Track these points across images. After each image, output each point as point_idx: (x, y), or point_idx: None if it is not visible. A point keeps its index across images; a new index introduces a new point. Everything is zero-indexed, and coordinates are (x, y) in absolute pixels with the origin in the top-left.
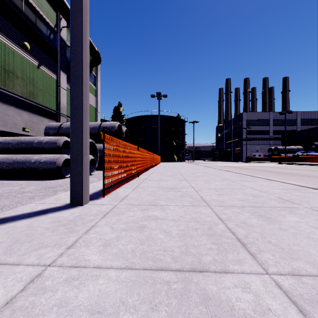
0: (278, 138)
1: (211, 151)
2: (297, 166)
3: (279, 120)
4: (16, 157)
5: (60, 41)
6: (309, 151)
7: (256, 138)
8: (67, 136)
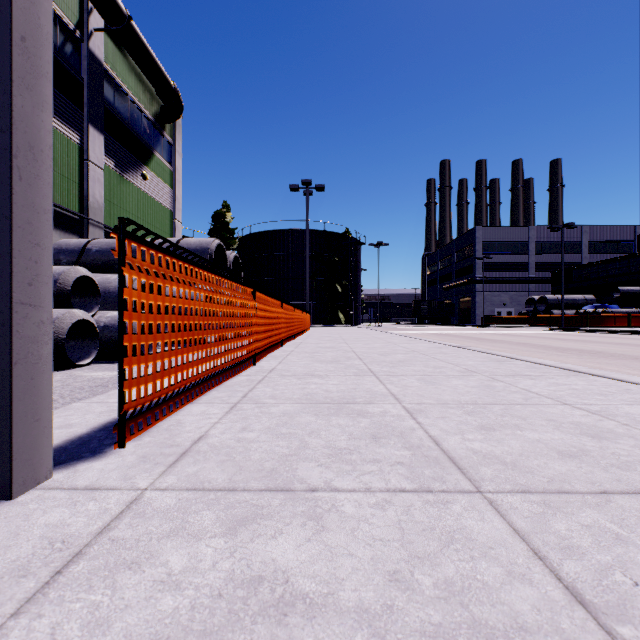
0: (545, 278)
1: (414, 304)
2: (590, 334)
3: (548, 244)
4: None
5: (88, 61)
6: (607, 304)
7: (502, 279)
8: (101, 270)
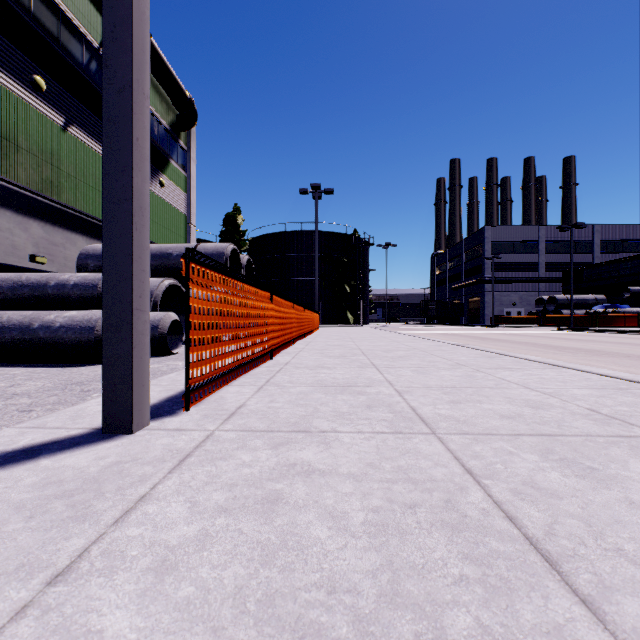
0: (556, 278)
1: (423, 304)
2: (597, 334)
3: (559, 243)
4: (9, 316)
5: None
6: (618, 304)
7: (511, 279)
8: None
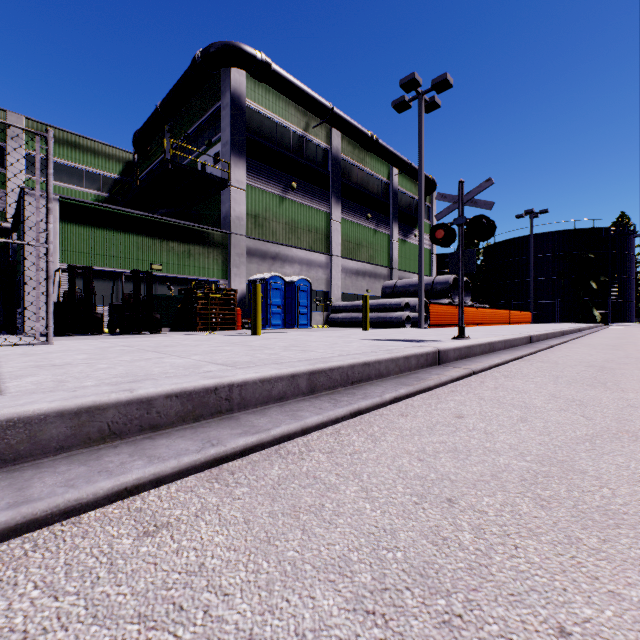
0: None
1: None
2: None
3: None
4: (378, 314)
5: (392, 193)
6: None
7: None
8: (401, 294)
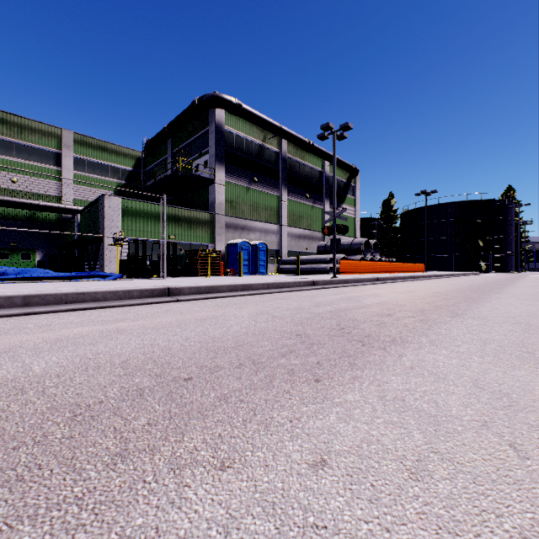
0: None
1: None
2: None
3: None
4: (311, 266)
5: (325, 178)
6: None
7: None
8: (330, 252)
